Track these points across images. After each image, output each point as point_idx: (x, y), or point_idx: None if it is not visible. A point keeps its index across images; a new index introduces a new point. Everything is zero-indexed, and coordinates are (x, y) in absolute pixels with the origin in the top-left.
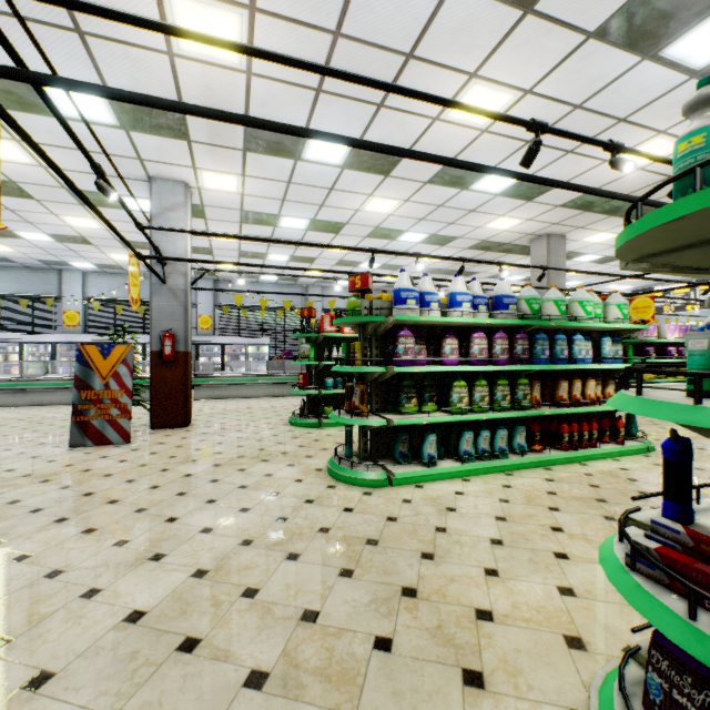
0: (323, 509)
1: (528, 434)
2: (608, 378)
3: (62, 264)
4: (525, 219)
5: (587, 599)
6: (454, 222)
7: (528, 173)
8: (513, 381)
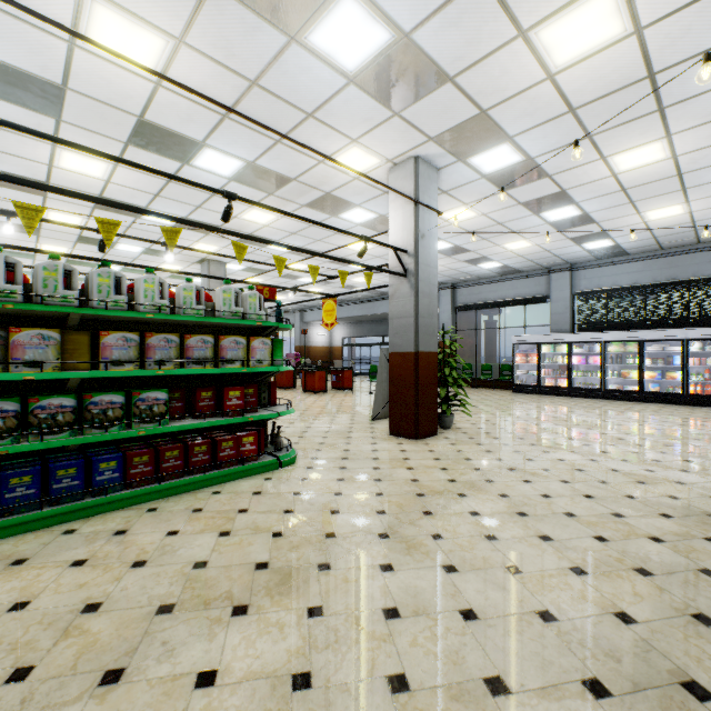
0: None
1: None
2: None
3: None
4: None
5: None
6: None
7: None
8: None
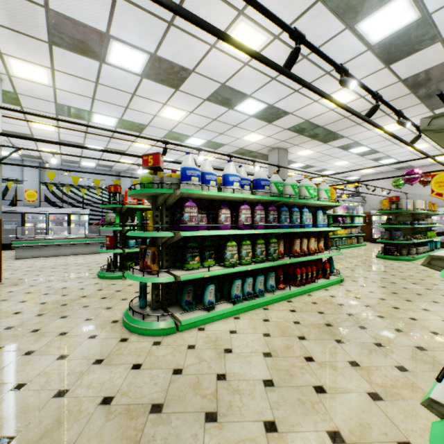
0: (111, 370)
1: (275, 276)
2: (320, 237)
3: None
4: (266, 135)
5: (354, 443)
6: (223, 133)
7: (271, 103)
8: (266, 240)
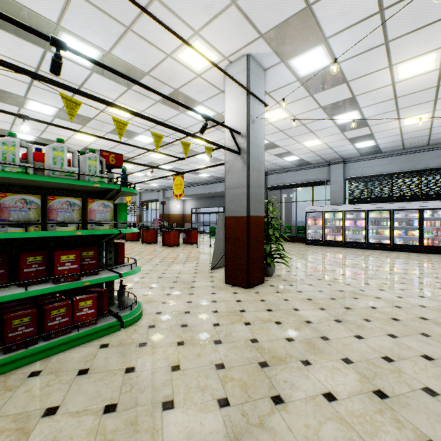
0: None
1: None
2: None
3: None
4: None
5: None
6: None
7: None
8: None
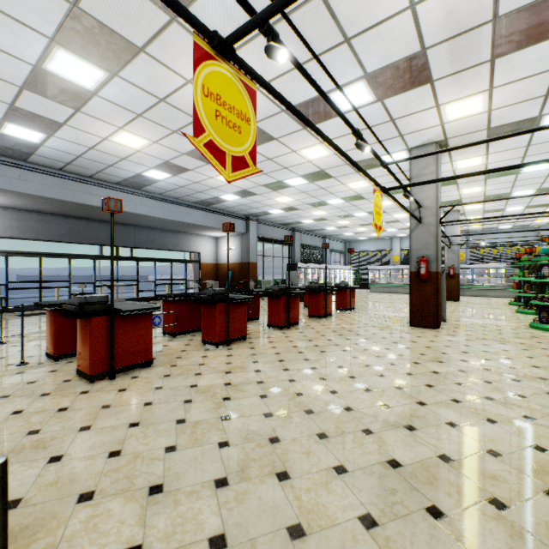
0: (506, 314)
1: None
2: None
3: (393, 236)
4: None
5: None
6: None
7: None
8: None
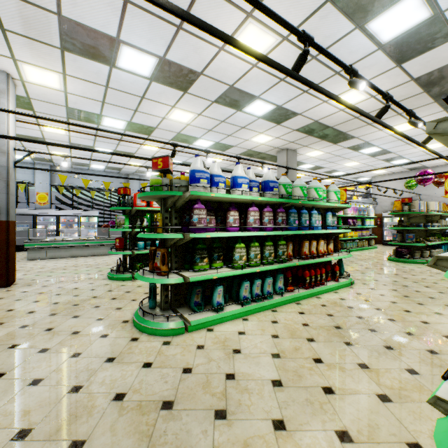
0: (122, 368)
1: (283, 278)
2: (330, 239)
3: None
4: (275, 137)
5: (363, 443)
6: (231, 134)
7: (280, 104)
8: (275, 242)
